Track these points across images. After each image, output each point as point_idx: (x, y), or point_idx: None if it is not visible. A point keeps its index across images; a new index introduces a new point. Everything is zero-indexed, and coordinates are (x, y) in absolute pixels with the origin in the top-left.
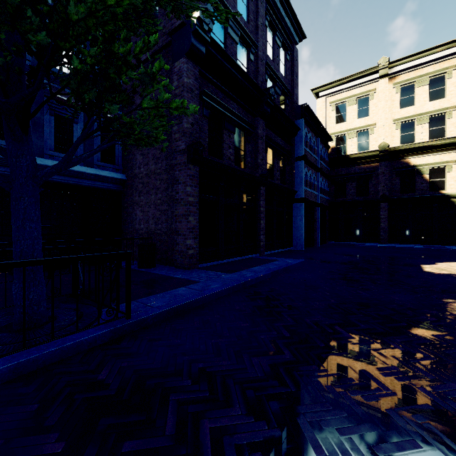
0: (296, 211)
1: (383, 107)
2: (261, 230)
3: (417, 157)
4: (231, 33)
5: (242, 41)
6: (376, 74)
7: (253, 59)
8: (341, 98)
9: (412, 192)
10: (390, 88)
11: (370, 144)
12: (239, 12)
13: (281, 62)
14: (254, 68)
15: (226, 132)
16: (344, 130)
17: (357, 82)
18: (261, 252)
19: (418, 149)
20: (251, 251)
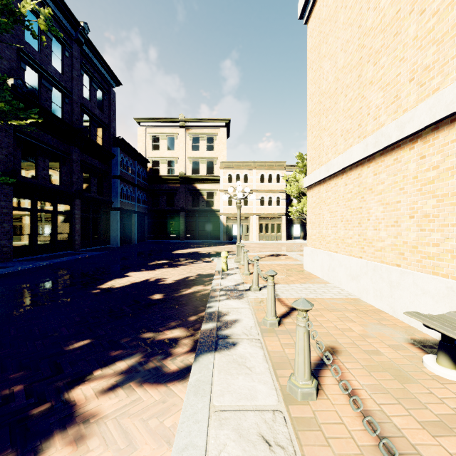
0: (113, 217)
1: (182, 147)
2: (76, 232)
3: (200, 184)
4: (46, 84)
5: (57, 88)
6: (178, 123)
7: (68, 102)
8: (156, 132)
9: (198, 206)
10: (187, 136)
11: (175, 170)
12: (54, 67)
13: (98, 100)
14: (70, 108)
15: (40, 158)
16: (158, 156)
17: (167, 124)
18: (76, 249)
19: (201, 180)
20: (67, 249)
